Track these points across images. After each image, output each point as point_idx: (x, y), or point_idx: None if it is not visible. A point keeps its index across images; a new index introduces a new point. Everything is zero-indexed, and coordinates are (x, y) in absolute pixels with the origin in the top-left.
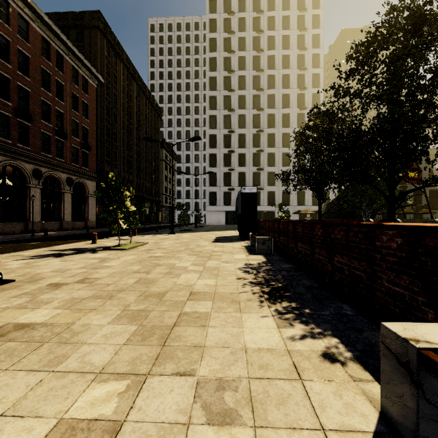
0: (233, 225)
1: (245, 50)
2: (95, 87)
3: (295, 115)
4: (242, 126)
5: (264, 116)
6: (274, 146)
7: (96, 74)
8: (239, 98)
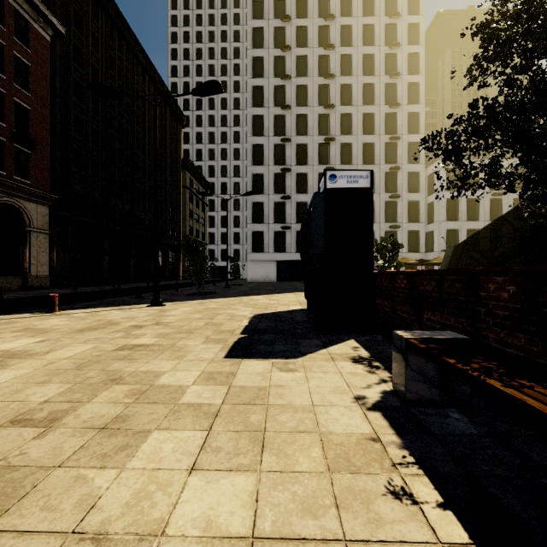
0: (288, 282)
1: (306, 18)
2: (47, 41)
3: (382, 115)
4: (302, 133)
5: (335, 117)
6: (351, 162)
7: (47, 15)
8: (297, 90)
